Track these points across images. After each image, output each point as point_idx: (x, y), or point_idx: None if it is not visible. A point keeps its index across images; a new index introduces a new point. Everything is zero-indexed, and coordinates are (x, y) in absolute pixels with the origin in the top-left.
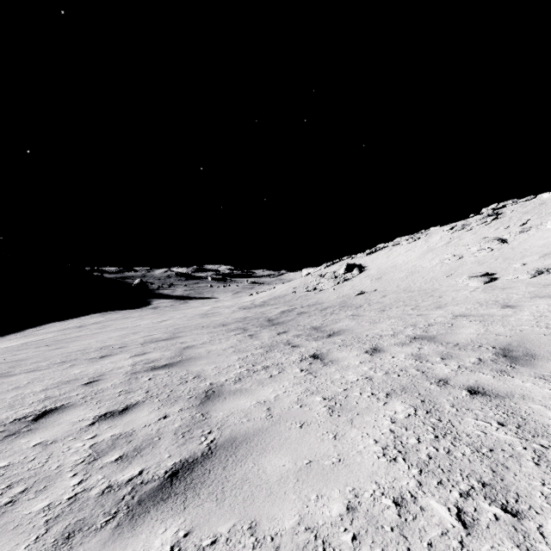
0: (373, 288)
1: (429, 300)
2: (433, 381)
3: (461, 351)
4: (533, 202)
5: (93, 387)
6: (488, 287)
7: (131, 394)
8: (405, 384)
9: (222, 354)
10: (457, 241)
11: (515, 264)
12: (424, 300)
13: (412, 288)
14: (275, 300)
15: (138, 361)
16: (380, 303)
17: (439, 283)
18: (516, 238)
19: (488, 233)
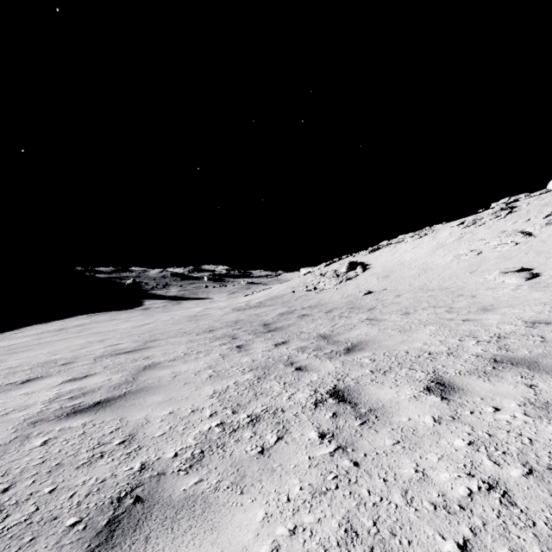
0: (381, 287)
1: (462, 301)
2: None
3: None
4: (550, 195)
5: None
6: (535, 284)
7: None
8: None
9: (192, 381)
10: (470, 236)
11: None
12: (453, 300)
13: (430, 287)
14: (272, 300)
15: (64, 392)
16: (397, 304)
17: (462, 281)
18: (542, 230)
19: (506, 227)
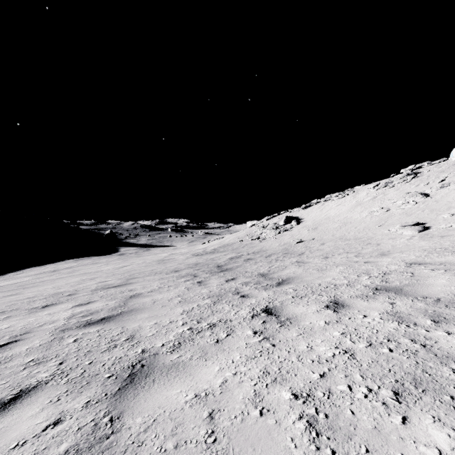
0: (310, 237)
1: (368, 248)
2: (454, 367)
3: (453, 310)
4: (446, 163)
5: (3, 353)
6: (424, 235)
7: (39, 367)
8: (411, 370)
9: (167, 305)
10: (382, 196)
11: (443, 215)
12: (363, 247)
13: (348, 237)
14: (224, 247)
15: (77, 312)
16: (320, 250)
17: (372, 232)
18: (437, 192)
19: (410, 189)
